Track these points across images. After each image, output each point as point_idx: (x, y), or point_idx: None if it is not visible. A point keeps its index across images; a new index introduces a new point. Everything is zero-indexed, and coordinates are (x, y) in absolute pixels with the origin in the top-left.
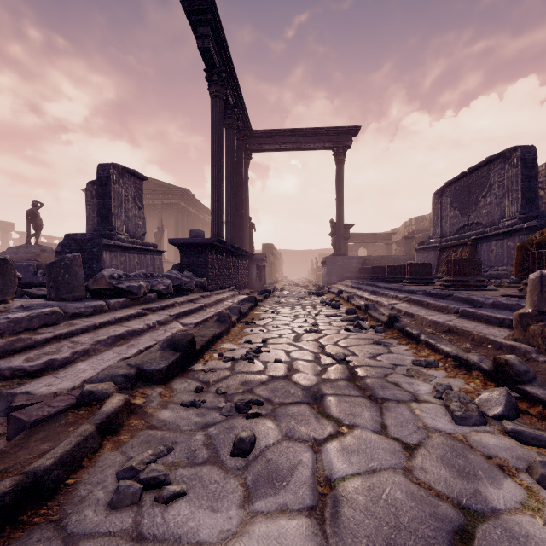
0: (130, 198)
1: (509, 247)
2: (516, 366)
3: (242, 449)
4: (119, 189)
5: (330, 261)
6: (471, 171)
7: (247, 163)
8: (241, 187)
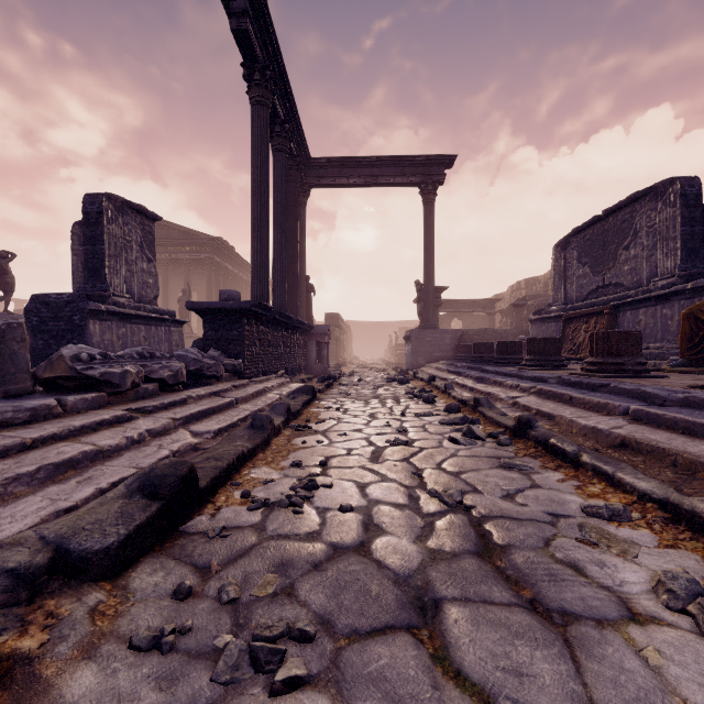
0: (134, 245)
1: (665, 317)
2: None
3: None
4: (118, 232)
5: (416, 336)
6: (607, 214)
7: (304, 202)
8: (296, 234)
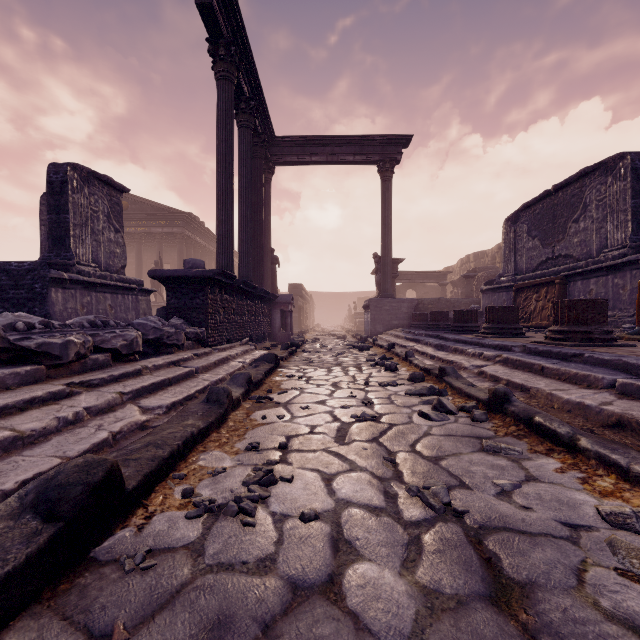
0: (101, 215)
1: (617, 286)
2: None
3: None
4: (83, 201)
5: (375, 305)
6: (557, 189)
7: (269, 179)
8: (261, 208)
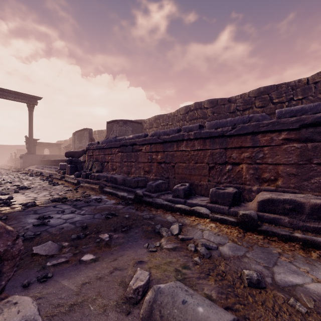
0: None
1: None
2: (50, 174)
3: (11, 182)
4: None
5: (25, 156)
6: (81, 130)
7: None
8: None
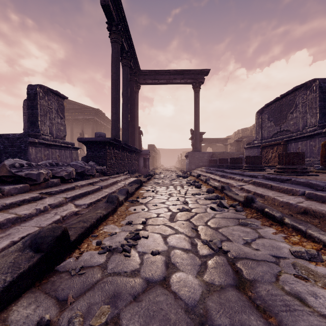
0: (53, 110)
1: (311, 145)
2: None
3: None
4: (45, 103)
5: (191, 155)
6: (282, 97)
7: (137, 91)
8: (133, 106)
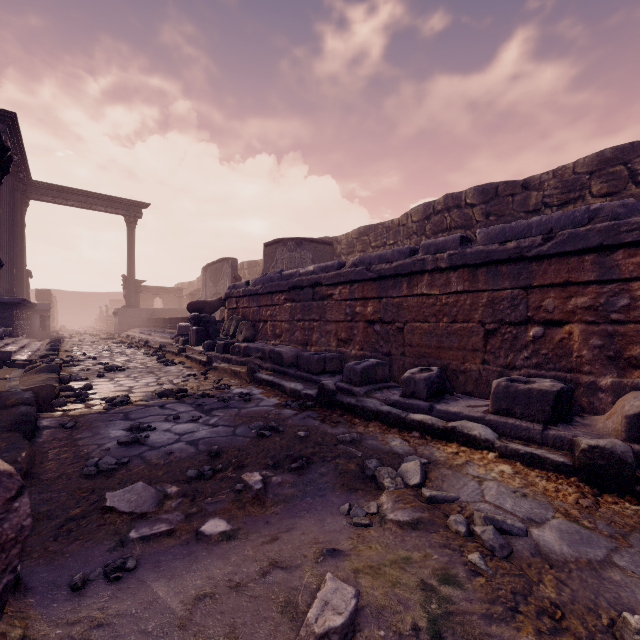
0: None
1: None
2: (162, 345)
3: (95, 358)
4: None
5: (122, 312)
6: (217, 262)
7: (25, 210)
8: (22, 239)
